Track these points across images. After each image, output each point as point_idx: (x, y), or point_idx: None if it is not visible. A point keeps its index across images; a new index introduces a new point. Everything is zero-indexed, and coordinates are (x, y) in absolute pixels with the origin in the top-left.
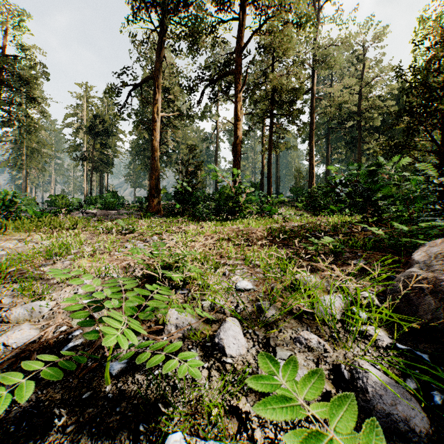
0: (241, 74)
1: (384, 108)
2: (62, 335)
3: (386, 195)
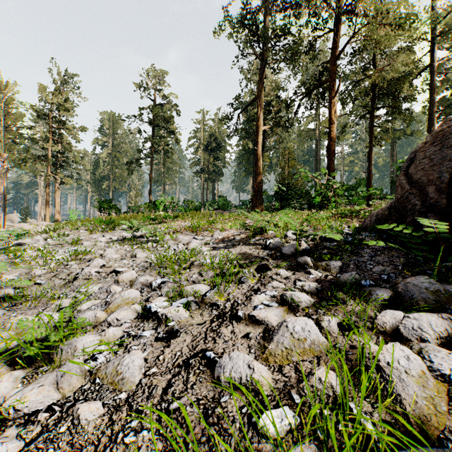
0: (334, 81)
1: None
2: (233, 236)
3: None
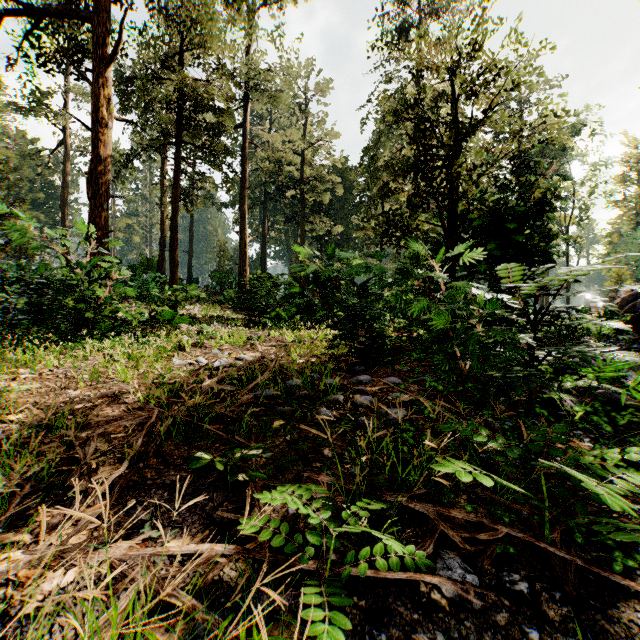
0: (109, 32)
1: (330, 183)
2: None
3: (439, 329)
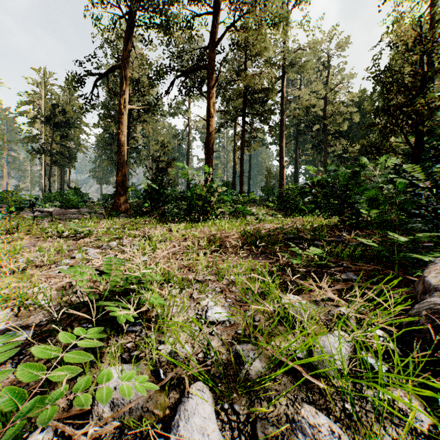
0: (213, 69)
1: (347, 114)
2: None
3: (371, 199)
